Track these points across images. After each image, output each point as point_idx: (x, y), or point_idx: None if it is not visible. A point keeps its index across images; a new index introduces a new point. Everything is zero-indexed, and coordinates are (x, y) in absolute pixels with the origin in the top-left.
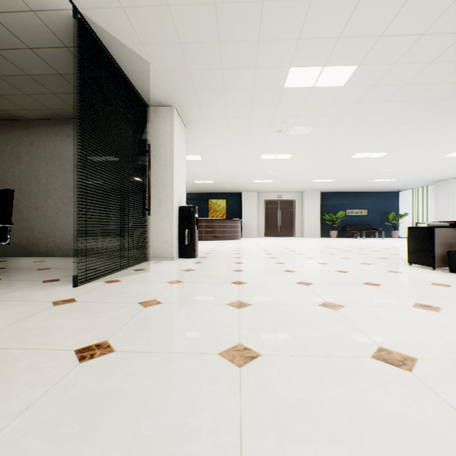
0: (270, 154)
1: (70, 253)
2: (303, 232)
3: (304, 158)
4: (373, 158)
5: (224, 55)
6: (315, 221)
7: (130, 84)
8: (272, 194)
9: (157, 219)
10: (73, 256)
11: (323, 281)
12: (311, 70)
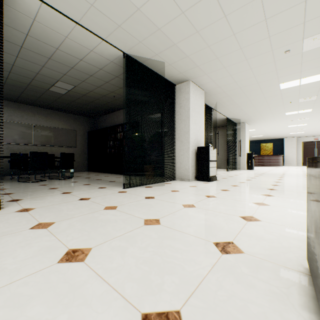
0: (292, 125)
1: None
2: None
3: (316, 124)
4: None
5: (261, 115)
6: None
7: (233, 122)
8: (309, 137)
9: (239, 157)
10: None
11: (291, 173)
12: (293, 112)
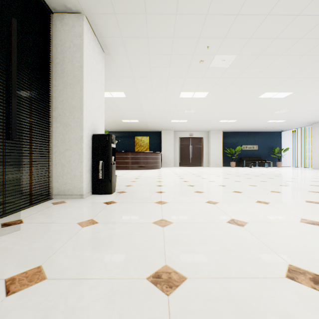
0: (188, 92)
1: None
2: (209, 163)
3: (218, 97)
4: (277, 98)
5: None
6: (219, 154)
7: None
8: (185, 132)
9: (63, 149)
10: None
11: None
12: None
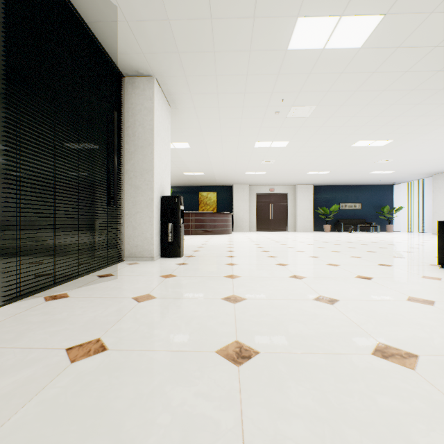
0: (265, 142)
1: (33, 251)
2: (295, 226)
3: (301, 146)
4: (375, 147)
5: None
6: (309, 215)
7: (96, 42)
8: (264, 187)
9: (134, 212)
10: (36, 255)
11: (349, 294)
12: (324, 21)
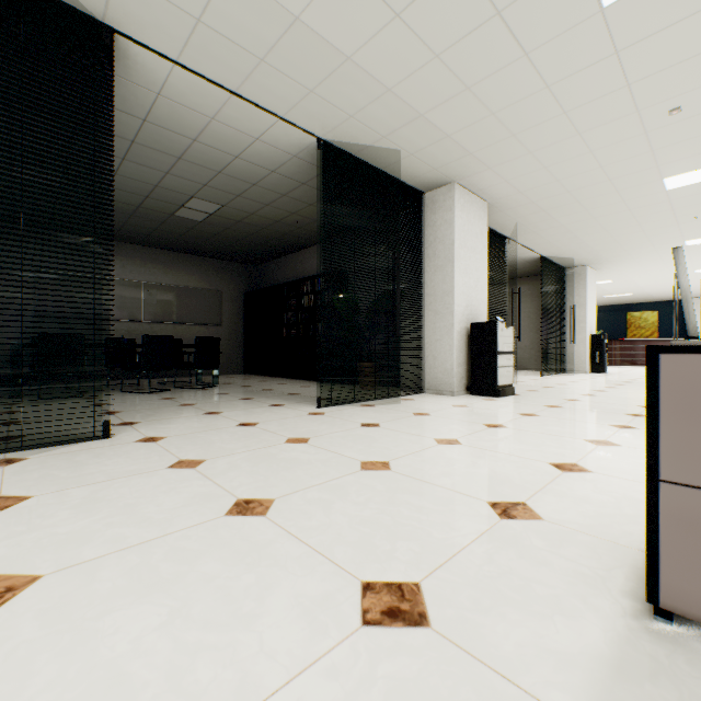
0: None
1: None
2: None
3: None
4: None
5: (625, 248)
6: None
7: (556, 265)
8: None
9: (573, 345)
10: None
11: None
12: None
